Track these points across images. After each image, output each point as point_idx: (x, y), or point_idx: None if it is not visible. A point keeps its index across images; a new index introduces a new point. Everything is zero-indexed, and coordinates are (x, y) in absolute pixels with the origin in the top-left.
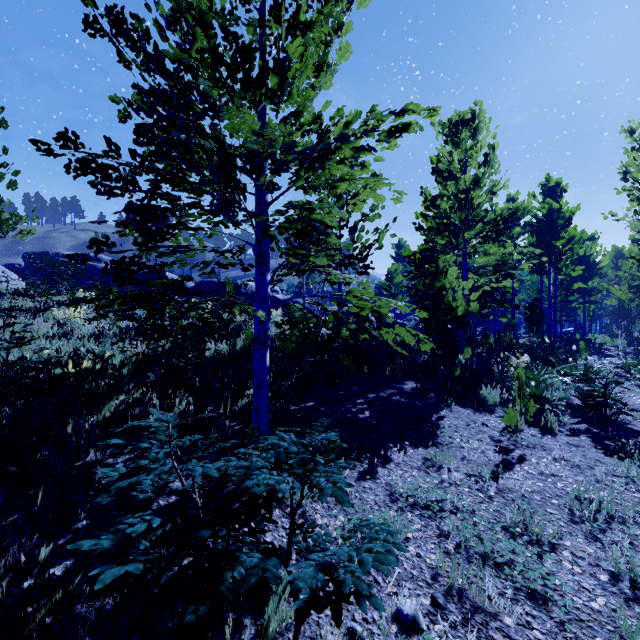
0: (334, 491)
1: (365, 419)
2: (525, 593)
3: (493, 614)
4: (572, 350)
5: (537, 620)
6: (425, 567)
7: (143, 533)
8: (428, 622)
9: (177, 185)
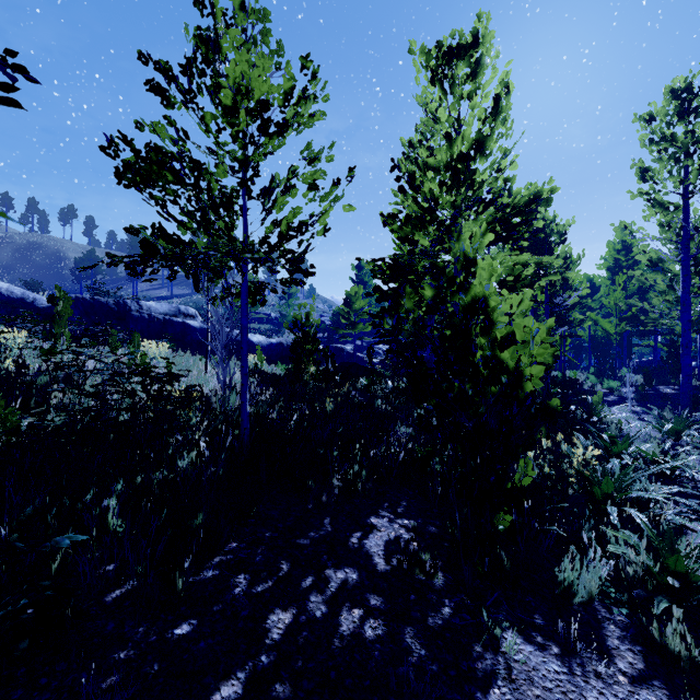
0: None
1: None
2: None
3: None
4: (589, 403)
5: None
6: None
7: None
8: None
9: None
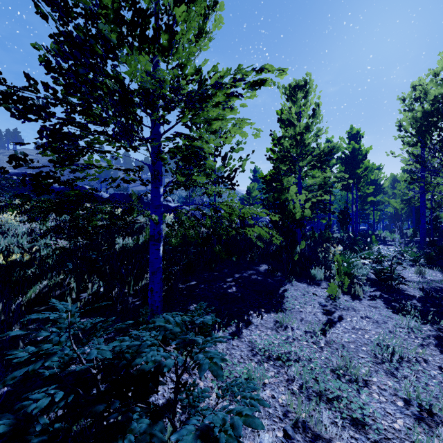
0: (210, 366)
1: (233, 293)
2: (349, 420)
3: (328, 440)
4: (368, 241)
5: (359, 441)
6: (278, 406)
7: (47, 405)
8: None
9: (87, 116)
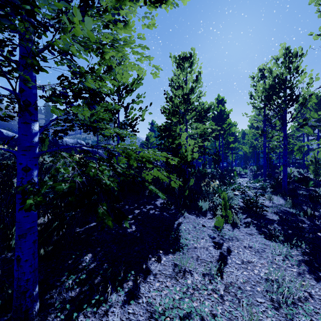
0: None
1: (132, 233)
2: None
3: None
4: (232, 175)
5: None
6: None
7: None
8: None
9: None
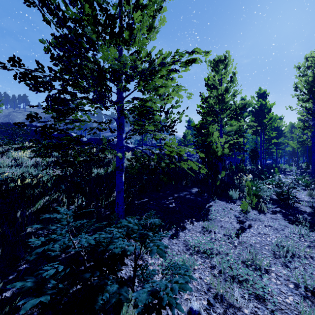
0: (157, 251)
1: (173, 207)
2: (254, 296)
3: (238, 308)
4: (271, 172)
5: (260, 310)
6: (204, 284)
7: (53, 274)
8: (206, 314)
9: (75, 87)
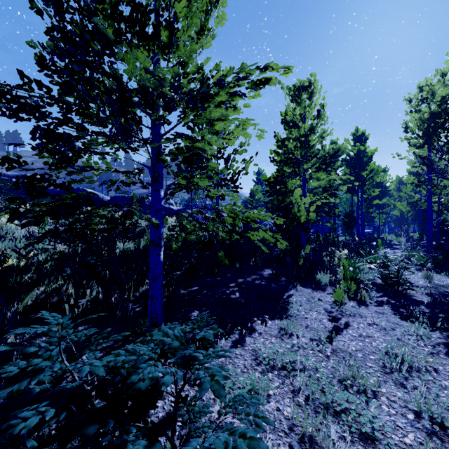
0: (212, 385)
1: (236, 299)
2: (358, 435)
3: None
4: (373, 245)
5: None
6: (283, 419)
7: (37, 424)
8: None
9: (85, 117)
